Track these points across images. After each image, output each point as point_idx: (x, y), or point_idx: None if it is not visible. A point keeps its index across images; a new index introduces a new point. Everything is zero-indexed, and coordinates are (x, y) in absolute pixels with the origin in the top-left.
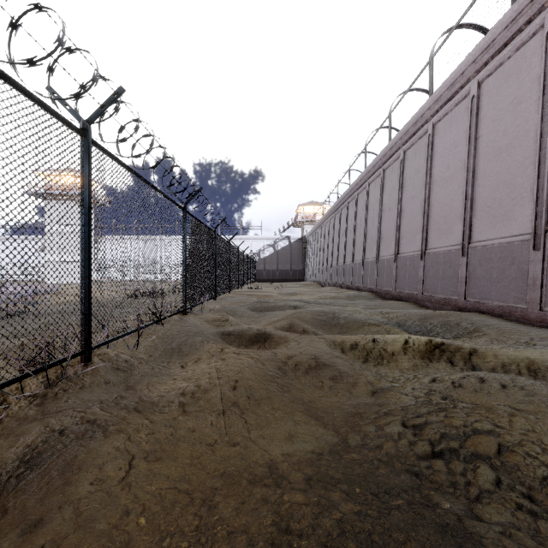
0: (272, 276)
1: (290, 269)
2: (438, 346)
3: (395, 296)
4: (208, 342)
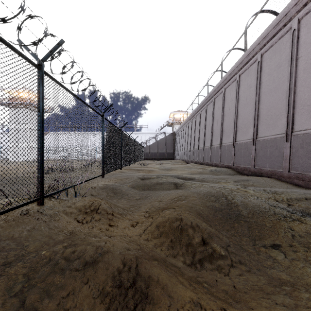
0: (154, 156)
1: (165, 152)
2: None
3: (254, 172)
4: None
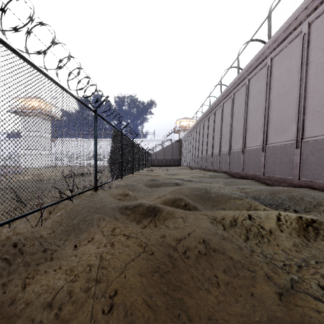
0: (161, 163)
1: (172, 158)
2: (310, 224)
3: (242, 176)
4: (103, 220)
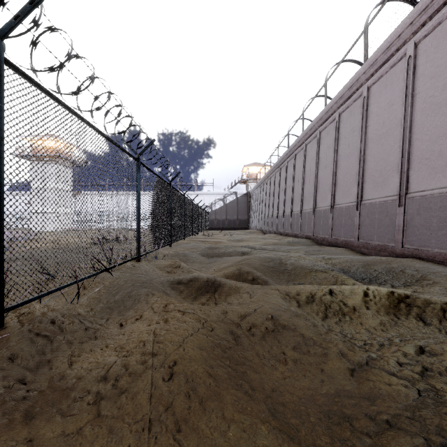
0: (222, 225)
1: (237, 219)
2: (403, 300)
3: (331, 243)
4: (153, 296)
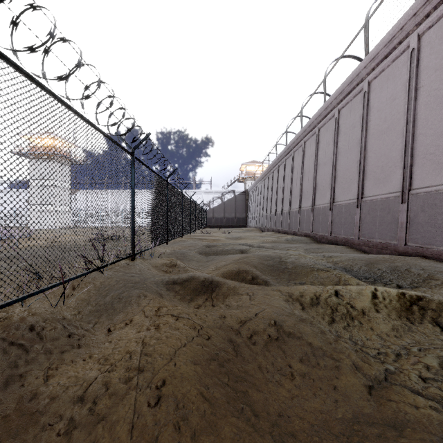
0: (220, 223)
1: (235, 217)
2: (415, 302)
3: (330, 240)
4: (145, 298)
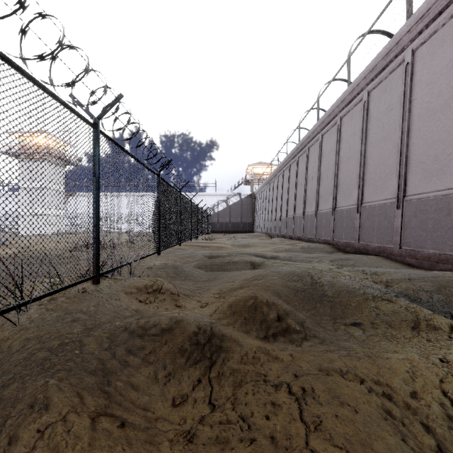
0: (225, 228)
1: (241, 222)
2: None
3: (358, 249)
4: (40, 415)
